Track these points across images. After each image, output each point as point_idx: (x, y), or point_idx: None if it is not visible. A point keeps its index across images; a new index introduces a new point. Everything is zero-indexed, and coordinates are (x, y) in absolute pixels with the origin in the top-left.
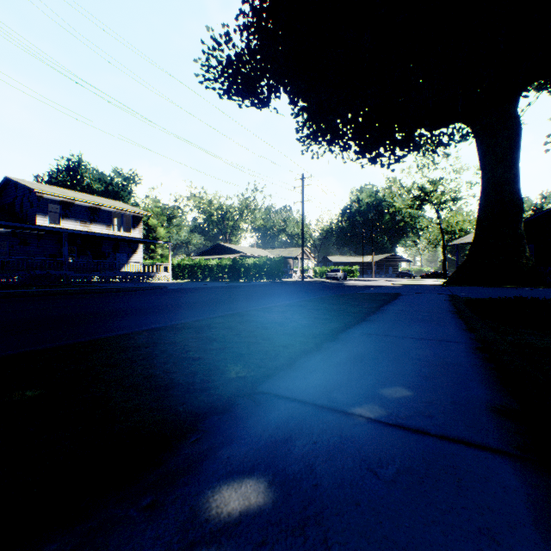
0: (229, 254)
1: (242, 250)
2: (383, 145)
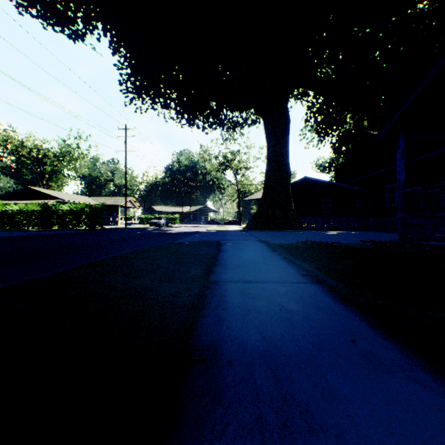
0: (43, 199)
1: (60, 196)
2: (200, 109)
